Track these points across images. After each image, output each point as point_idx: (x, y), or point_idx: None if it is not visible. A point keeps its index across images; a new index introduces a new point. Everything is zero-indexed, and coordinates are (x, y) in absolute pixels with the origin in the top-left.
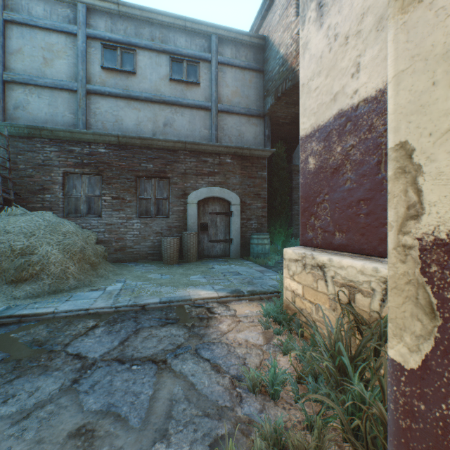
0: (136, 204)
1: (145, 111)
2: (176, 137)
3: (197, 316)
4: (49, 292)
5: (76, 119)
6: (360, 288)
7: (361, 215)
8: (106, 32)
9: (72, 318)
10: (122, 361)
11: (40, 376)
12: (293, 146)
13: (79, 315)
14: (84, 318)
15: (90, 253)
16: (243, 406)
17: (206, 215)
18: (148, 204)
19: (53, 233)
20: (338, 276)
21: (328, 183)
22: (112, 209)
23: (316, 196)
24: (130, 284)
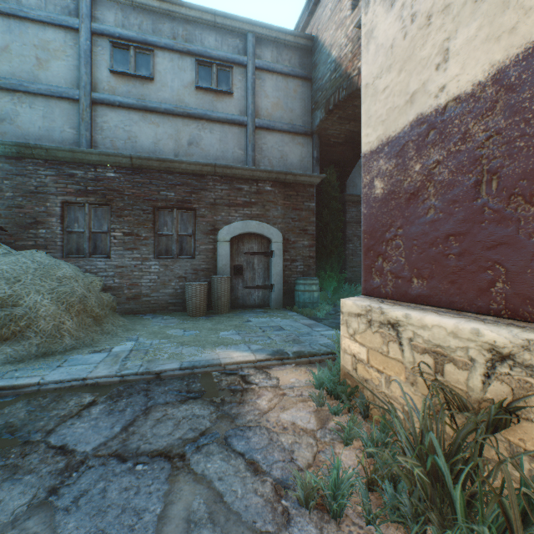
0: (154, 241)
1: (165, 126)
2: (203, 159)
3: (229, 387)
4: (37, 355)
5: (79, 135)
6: (452, 357)
7: (451, 256)
8: (116, 27)
9: (63, 391)
10: (123, 457)
11: (4, 483)
12: (347, 172)
13: (72, 387)
14: (79, 392)
15: (93, 303)
16: (292, 530)
17: (241, 255)
18: (168, 241)
19: (45, 279)
20: (419, 339)
21: (402, 213)
22: (123, 248)
23: (384, 230)
24: (143, 343)
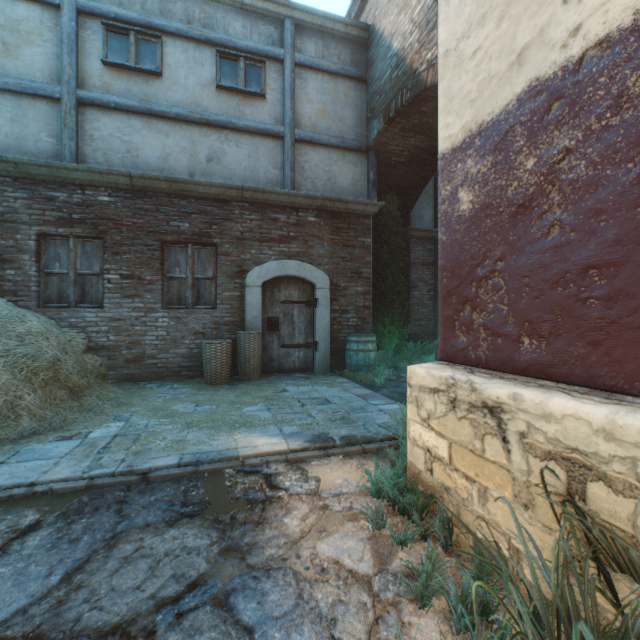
0: (162, 286)
1: (176, 136)
2: (227, 180)
3: (245, 495)
4: None
5: (60, 146)
6: (602, 471)
7: (592, 300)
8: (111, 5)
9: None
10: None
11: None
12: (411, 200)
13: (12, 497)
14: (20, 505)
15: (70, 369)
16: None
17: (276, 305)
18: (181, 286)
19: None
20: (538, 435)
21: (504, 237)
22: (121, 295)
23: (475, 265)
24: (136, 424)
